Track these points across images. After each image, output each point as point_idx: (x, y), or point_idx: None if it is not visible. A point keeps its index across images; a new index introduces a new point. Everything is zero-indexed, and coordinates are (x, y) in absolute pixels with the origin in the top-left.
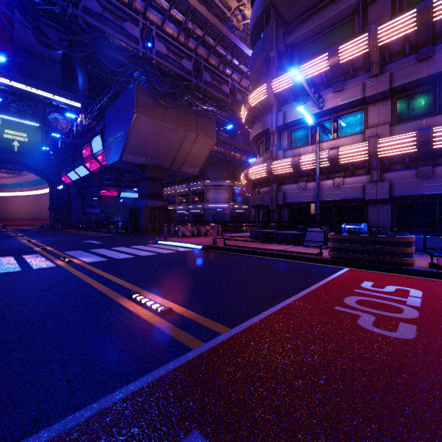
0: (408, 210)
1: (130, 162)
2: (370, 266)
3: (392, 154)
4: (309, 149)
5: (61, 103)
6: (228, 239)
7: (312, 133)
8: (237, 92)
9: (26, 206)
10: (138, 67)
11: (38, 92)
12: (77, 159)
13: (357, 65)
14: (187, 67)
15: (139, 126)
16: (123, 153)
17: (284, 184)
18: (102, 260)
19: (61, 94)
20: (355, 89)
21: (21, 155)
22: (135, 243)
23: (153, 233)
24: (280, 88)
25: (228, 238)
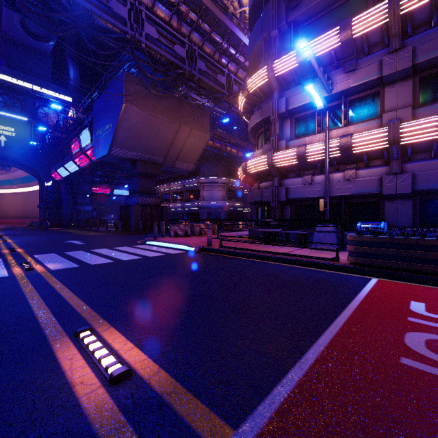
0: (433, 207)
1: (120, 156)
2: (405, 277)
3: (417, 140)
4: (316, 138)
5: (51, 97)
6: (225, 240)
7: (318, 121)
8: (234, 83)
9: (16, 204)
10: (127, 52)
11: (26, 85)
12: (66, 154)
13: (372, 41)
14: (180, 53)
15: (128, 117)
16: (112, 147)
17: (286, 178)
18: (72, 266)
19: (51, 88)
20: (370, 68)
21: (8, 151)
22: (121, 243)
23: (144, 232)
24: (283, 69)
25: (224, 238)
